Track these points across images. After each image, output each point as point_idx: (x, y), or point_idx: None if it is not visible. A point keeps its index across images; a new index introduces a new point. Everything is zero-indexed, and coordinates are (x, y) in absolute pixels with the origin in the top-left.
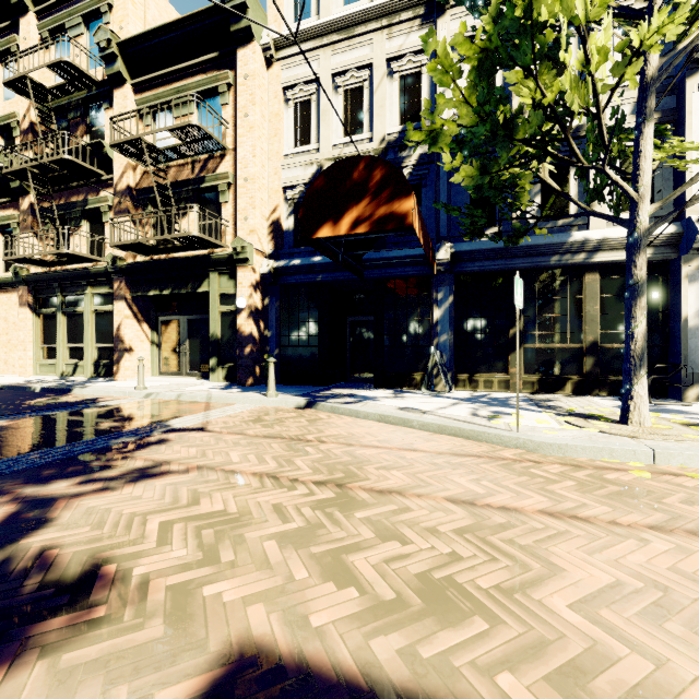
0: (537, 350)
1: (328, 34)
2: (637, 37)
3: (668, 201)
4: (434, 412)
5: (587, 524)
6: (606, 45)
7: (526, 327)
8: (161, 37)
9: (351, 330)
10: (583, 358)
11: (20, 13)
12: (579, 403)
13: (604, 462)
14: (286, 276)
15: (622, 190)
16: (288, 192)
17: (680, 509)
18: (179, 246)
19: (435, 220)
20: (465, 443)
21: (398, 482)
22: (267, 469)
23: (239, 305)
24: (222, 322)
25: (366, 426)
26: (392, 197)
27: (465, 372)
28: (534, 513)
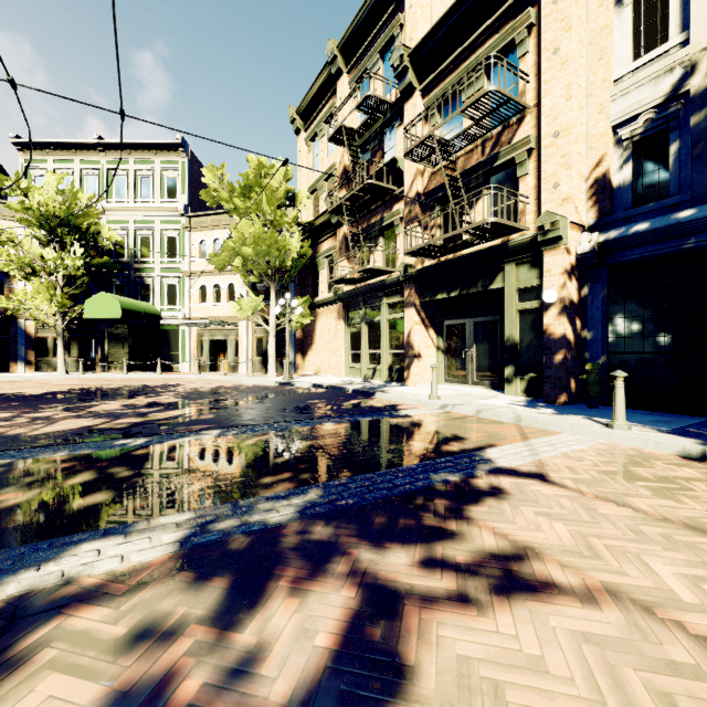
0: None
1: None
2: None
3: None
4: None
5: None
6: None
7: None
8: (449, 22)
9: None
10: None
11: (337, 80)
12: None
13: None
14: (620, 252)
15: None
16: (623, 130)
17: None
18: (469, 240)
19: None
20: None
21: None
22: None
23: (547, 299)
24: (519, 323)
25: None
26: None
27: None
28: None
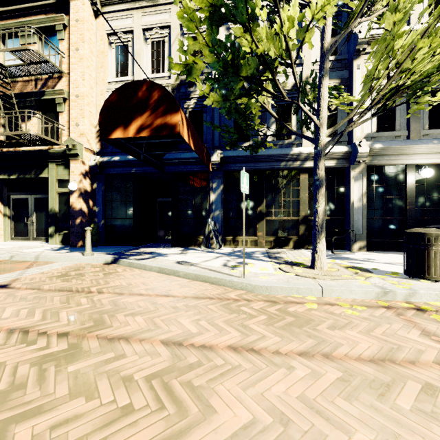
0: (274, 221)
1: (139, 0)
2: (310, 12)
3: (337, 128)
4: (198, 264)
5: (257, 356)
6: (295, 17)
7: (267, 206)
8: None
9: (159, 207)
10: (299, 226)
11: None
12: (294, 254)
13: (293, 297)
14: (109, 168)
15: (310, 119)
16: None
17: (326, 334)
18: (22, 142)
19: (212, 135)
20: (209, 288)
21: (134, 327)
22: (27, 323)
23: (71, 188)
24: (59, 200)
25: (146, 277)
26: (166, 112)
27: (231, 235)
28: (223, 349)
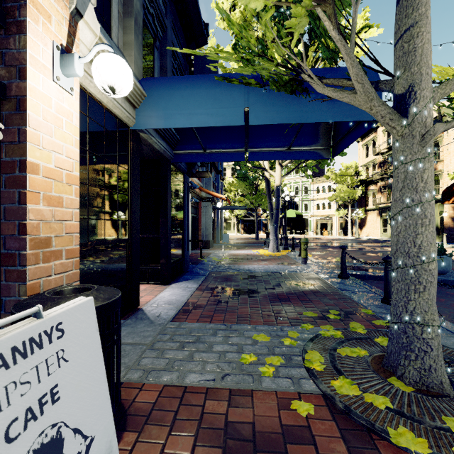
0: None
1: None
2: None
3: None
4: None
5: None
6: None
7: None
8: None
9: None
10: None
11: (377, 129)
12: None
13: None
14: None
15: None
16: None
17: None
18: None
19: None
20: None
21: None
22: None
23: (443, 215)
24: (439, 221)
25: None
26: None
27: None
28: None
